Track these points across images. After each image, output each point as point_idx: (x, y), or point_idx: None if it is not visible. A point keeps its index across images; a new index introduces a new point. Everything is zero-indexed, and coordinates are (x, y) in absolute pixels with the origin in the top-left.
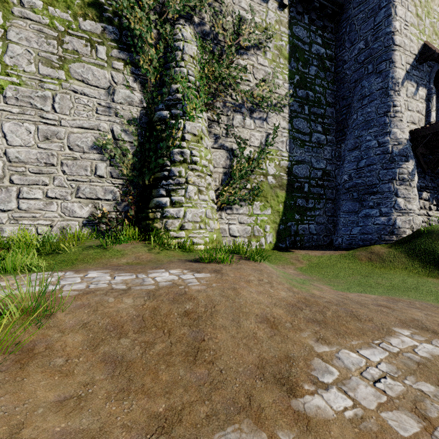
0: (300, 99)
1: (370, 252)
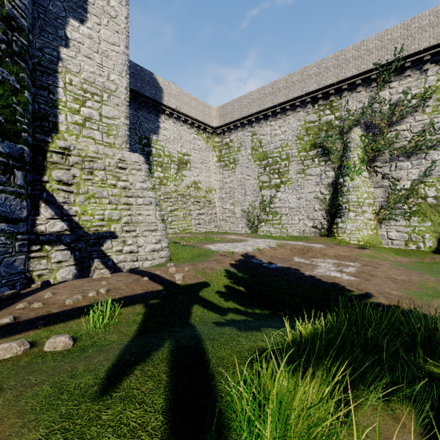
0: None
1: None
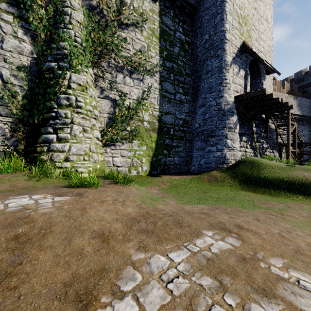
0: (168, 68)
1: (210, 175)
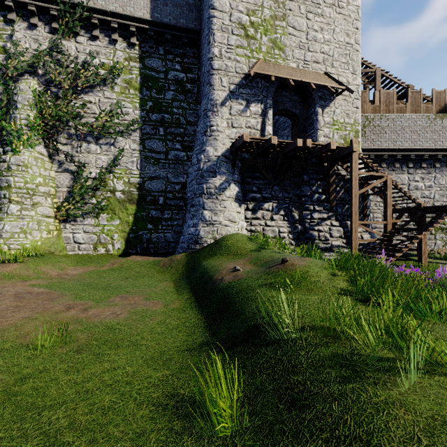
0: (154, 122)
1: (170, 258)
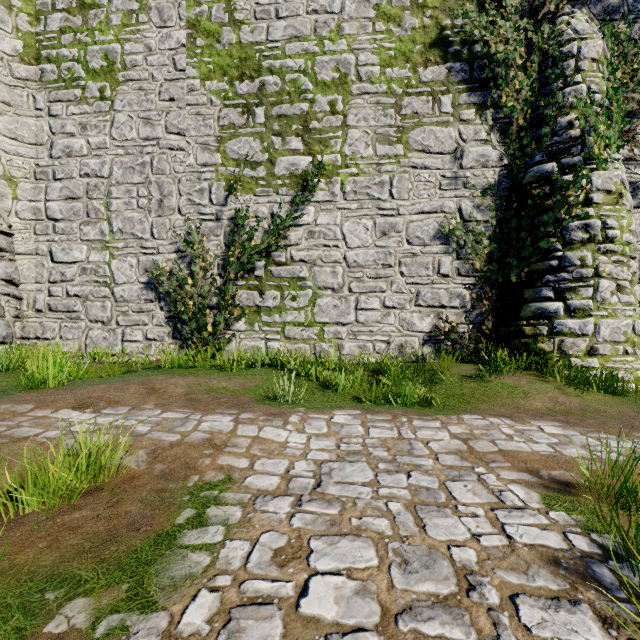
0: None
1: None
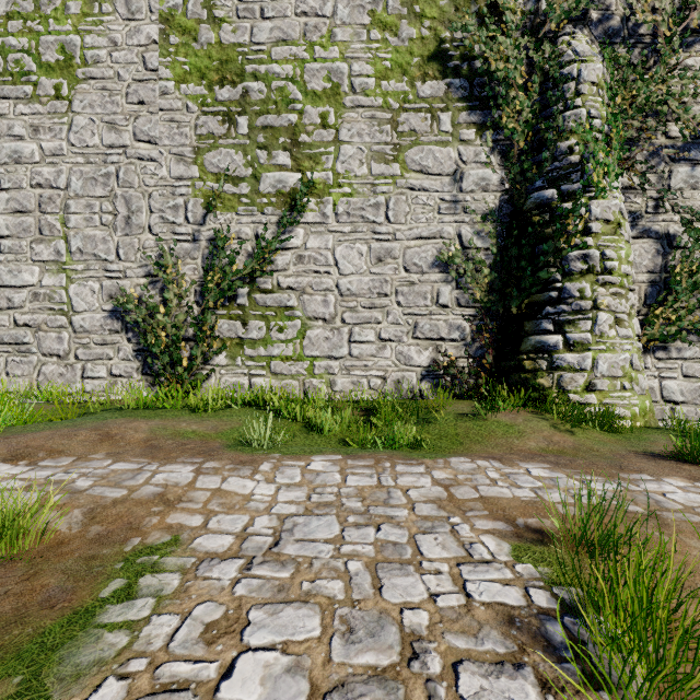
0: None
1: None
